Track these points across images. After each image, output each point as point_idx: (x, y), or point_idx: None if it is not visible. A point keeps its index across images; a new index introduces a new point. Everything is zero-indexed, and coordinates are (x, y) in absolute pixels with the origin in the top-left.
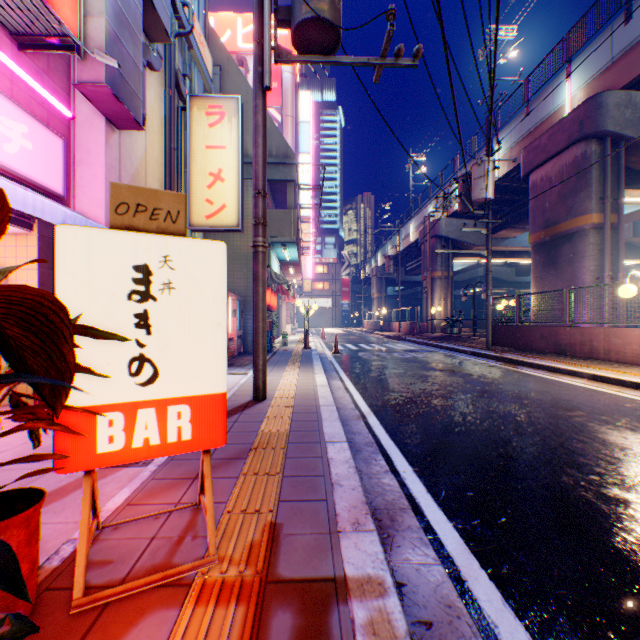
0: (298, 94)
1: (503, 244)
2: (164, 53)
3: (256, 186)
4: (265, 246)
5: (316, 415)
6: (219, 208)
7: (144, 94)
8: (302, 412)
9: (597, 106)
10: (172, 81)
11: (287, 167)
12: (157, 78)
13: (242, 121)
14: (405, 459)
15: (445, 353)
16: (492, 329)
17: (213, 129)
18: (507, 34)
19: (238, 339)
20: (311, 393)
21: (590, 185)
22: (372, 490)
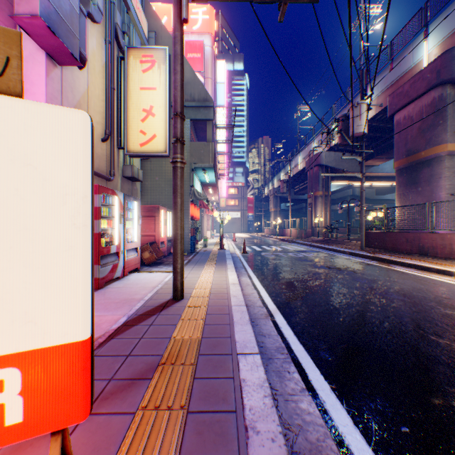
0: (216, 62)
1: (369, 170)
2: (105, 11)
3: (175, 108)
4: (183, 162)
5: (228, 317)
6: (150, 137)
7: (85, 39)
8: (215, 313)
9: (452, 57)
10: (112, 34)
11: (206, 109)
12: (98, 30)
13: (169, 68)
14: (319, 371)
15: (329, 253)
16: (365, 234)
17: (146, 74)
18: (374, 11)
19: (168, 242)
20: (224, 292)
21: (446, 121)
22: (291, 423)
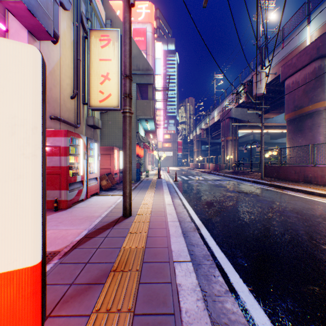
0: (155, 44)
1: (266, 121)
2: (73, 2)
3: (124, 72)
4: (131, 112)
5: (165, 231)
6: (107, 96)
7: (57, 21)
8: (155, 228)
9: None
10: (78, 19)
11: (148, 76)
12: (68, 15)
13: (121, 45)
14: (238, 275)
15: (237, 181)
16: (263, 168)
17: (103, 49)
18: (269, 5)
19: (120, 173)
20: (162, 210)
21: (324, 84)
22: (219, 322)
